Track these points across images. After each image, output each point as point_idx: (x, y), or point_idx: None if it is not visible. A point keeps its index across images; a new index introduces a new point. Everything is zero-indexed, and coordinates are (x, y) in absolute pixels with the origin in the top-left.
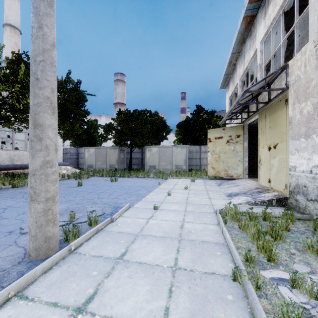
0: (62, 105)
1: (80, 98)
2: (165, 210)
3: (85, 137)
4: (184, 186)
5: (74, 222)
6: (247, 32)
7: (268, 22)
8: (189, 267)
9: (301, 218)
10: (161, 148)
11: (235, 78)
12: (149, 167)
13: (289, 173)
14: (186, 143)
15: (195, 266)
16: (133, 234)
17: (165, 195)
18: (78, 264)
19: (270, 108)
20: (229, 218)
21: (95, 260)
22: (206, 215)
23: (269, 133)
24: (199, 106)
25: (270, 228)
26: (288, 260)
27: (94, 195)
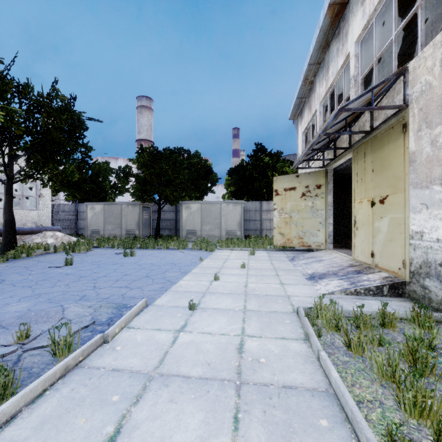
0: (43, 133)
1: (75, 124)
2: (210, 310)
3: (90, 188)
4: (239, 263)
5: (25, 347)
6: (333, 31)
7: (370, 8)
8: None
9: (440, 320)
10: (204, 205)
11: (312, 103)
12: (186, 233)
13: (409, 242)
14: (241, 198)
15: None
16: (142, 375)
17: (210, 279)
18: None
19: (373, 141)
20: (323, 325)
21: None
22: (282, 319)
23: (372, 180)
24: (260, 144)
25: (405, 349)
26: None
27: (88, 282)
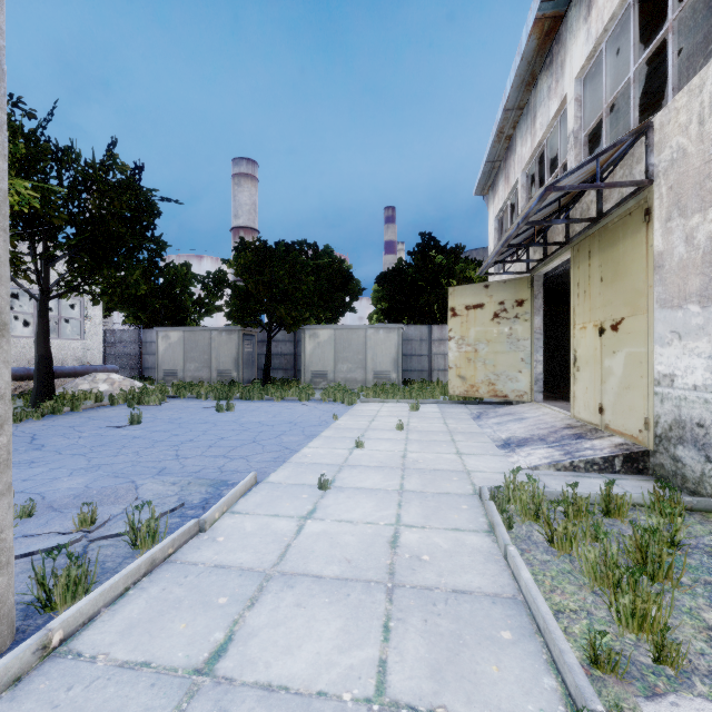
0: (94, 222)
1: (142, 208)
2: (349, 490)
3: (161, 305)
4: (394, 422)
5: (90, 536)
6: (542, 58)
7: (597, 27)
8: (424, 699)
9: (696, 508)
10: (340, 332)
11: (511, 170)
12: (312, 376)
13: (655, 390)
14: (398, 321)
15: (440, 691)
16: (256, 573)
17: (350, 446)
18: (61, 705)
19: (601, 234)
20: (517, 512)
21: (122, 684)
22: (457, 504)
23: (600, 294)
24: (428, 234)
25: (632, 545)
26: (708, 652)
27: (168, 449)
